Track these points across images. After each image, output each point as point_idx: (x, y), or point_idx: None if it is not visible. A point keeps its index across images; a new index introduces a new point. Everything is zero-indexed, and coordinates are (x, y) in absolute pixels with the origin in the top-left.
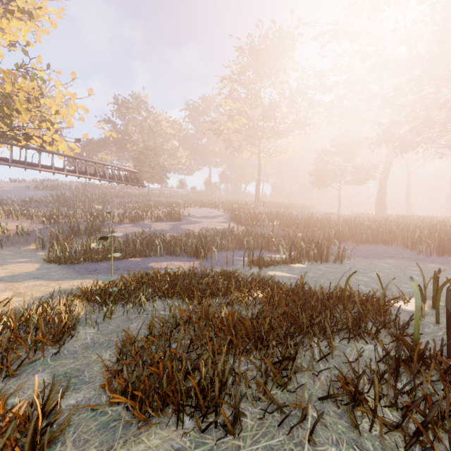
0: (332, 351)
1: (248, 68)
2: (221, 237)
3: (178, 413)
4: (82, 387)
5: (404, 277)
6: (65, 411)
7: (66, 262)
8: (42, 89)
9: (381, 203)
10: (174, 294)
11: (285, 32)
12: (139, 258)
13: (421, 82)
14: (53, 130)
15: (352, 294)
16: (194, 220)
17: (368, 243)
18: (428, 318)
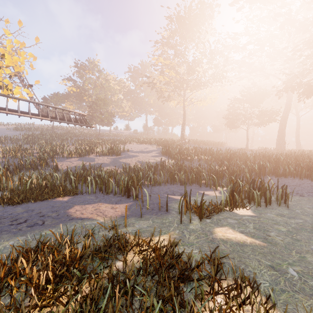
0: None
1: (176, 33)
2: (154, 171)
3: None
4: None
5: None
6: None
7: None
8: None
9: (281, 140)
10: None
11: (205, 2)
12: (69, 196)
13: None
14: (1, 73)
15: None
16: (131, 154)
17: (290, 177)
18: None
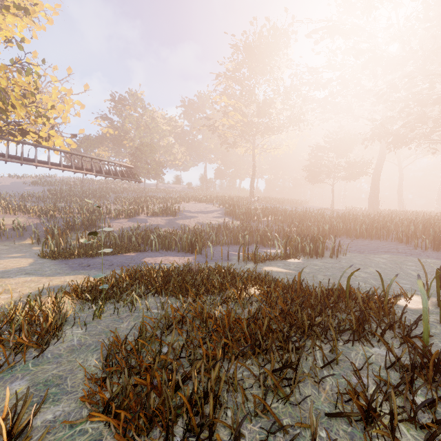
0: (337, 357)
1: (243, 65)
2: (216, 232)
3: (166, 434)
4: (62, 398)
5: (401, 272)
6: (39, 429)
7: (60, 257)
8: (38, 84)
9: (374, 198)
10: (167, 291)
11: (279, 29)
12: (134, 253)
13: (415, 77)
14: (49, 125)
15: (352, 292)
16: (189, 215)
17: (362, 238)
18: (433, 317)
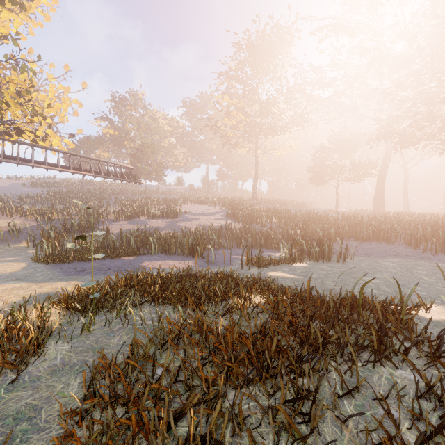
0: (359, 385)
1: (245, 64)
2: (218, 235)
3: None
4: (32, 437)
5: (412, 277)
6: None
7: (55, 261)
8: (33, 81)
9: (379, 200)
10: (165, 299)
11: (282, 27)
12: (133, 256)
13: (423, 75)
14: (45, 124)
15: (366, 301)
16: (190, 217)
17: (369, 241)
18: None
